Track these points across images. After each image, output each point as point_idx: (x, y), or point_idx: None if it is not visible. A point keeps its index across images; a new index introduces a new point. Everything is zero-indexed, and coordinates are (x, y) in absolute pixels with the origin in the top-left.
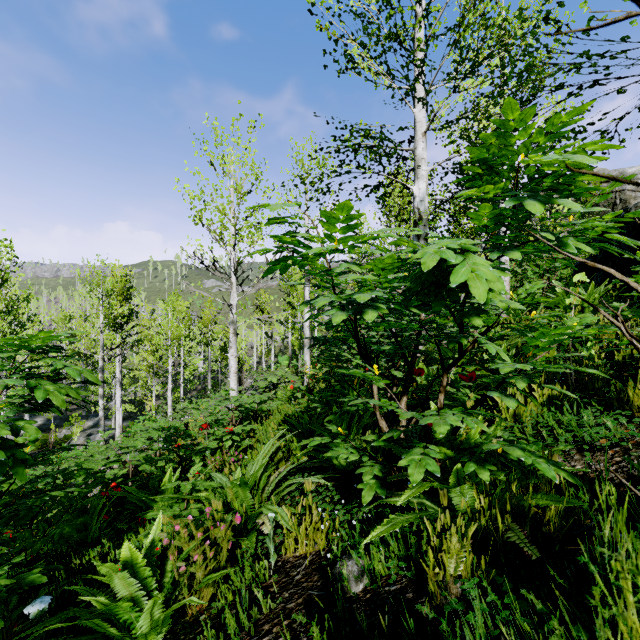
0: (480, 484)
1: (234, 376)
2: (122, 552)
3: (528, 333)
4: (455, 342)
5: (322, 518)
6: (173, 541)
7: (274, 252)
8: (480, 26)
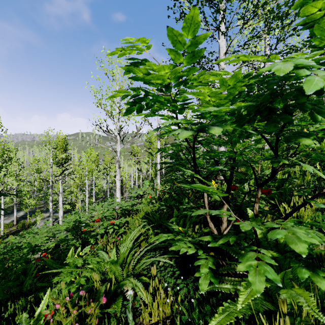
0: (304, 283)
1: (118, 190)
2: None
3: None
4: (278, 162)
5: (167, 290)
6: (53, 316)
7: (131, 96)
8: None
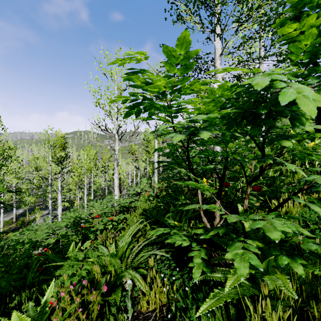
0: (286, 270)
1: (117, 188)
2: (13, 319)
3: (309, 157)
4: (263, 162)
5: (164, 280)
6: (59, 303)
7: (130, 100)
8: (249, 0)
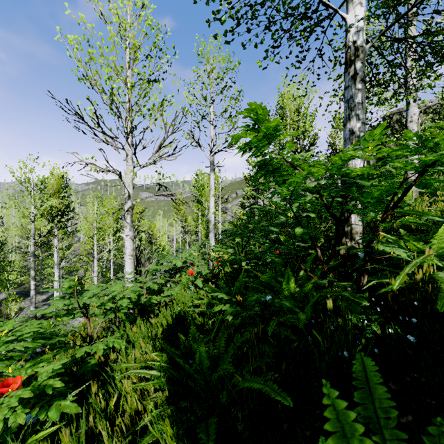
0: None
1: (129, 259)
2: None
3: None
4: None
5: None
6: None
7: None
8: None
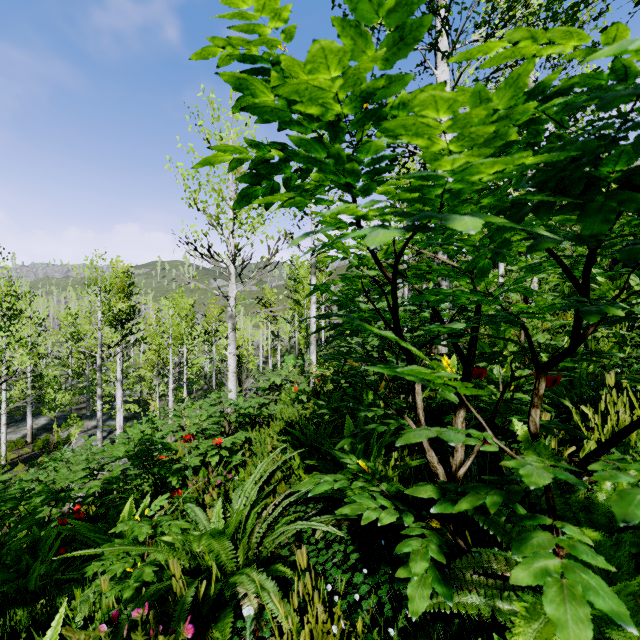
0: None
1: (233, 376)
2: None
3: None
4: (599, 313)
5: (333, 598)
6: None
7: (251, 162)
8: None
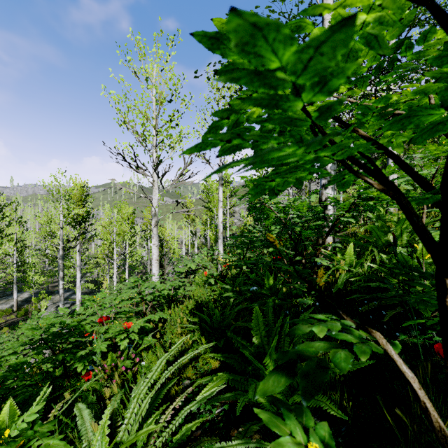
0: None
1: (156, 263)
2: None
3: None
4: None
5: None
6: None
7: None
8: None
